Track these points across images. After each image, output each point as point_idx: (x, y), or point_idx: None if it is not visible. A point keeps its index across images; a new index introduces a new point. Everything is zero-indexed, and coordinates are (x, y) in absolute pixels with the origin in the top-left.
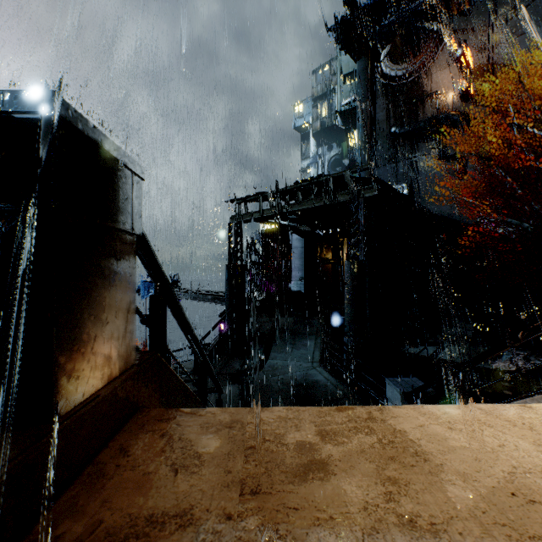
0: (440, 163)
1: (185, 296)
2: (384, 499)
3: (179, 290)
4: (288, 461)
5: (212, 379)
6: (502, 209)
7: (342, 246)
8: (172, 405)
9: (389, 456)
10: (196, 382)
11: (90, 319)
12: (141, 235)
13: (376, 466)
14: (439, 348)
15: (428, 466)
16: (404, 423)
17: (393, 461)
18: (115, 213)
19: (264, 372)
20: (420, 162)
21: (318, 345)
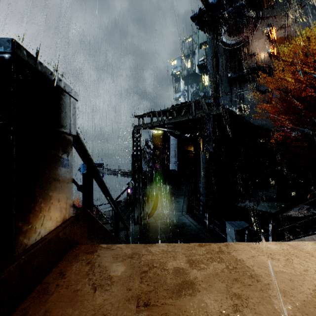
0: (257, 95)
1: (107, 173)
2: (232, 309)
3: (104, 169)
4: (168, 282)
5: (122, 223)
6: (293, 122)
7: (199, 143)
8: (96, 240)
9: (234, 277)
10: (112, 224)
11: (40, 189)
12: (75, 135)
13: (226, 285)
14: (256, 203)
15: (260, 285)
16: (242, 254)
17: (237, 282)
18: (58, 121)
19: (154, 217)
20: (245, 94)
21: (186, 202)
